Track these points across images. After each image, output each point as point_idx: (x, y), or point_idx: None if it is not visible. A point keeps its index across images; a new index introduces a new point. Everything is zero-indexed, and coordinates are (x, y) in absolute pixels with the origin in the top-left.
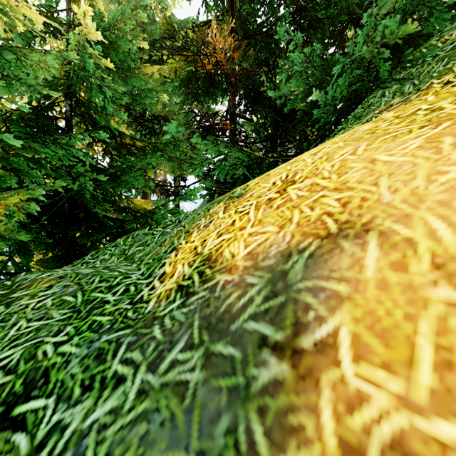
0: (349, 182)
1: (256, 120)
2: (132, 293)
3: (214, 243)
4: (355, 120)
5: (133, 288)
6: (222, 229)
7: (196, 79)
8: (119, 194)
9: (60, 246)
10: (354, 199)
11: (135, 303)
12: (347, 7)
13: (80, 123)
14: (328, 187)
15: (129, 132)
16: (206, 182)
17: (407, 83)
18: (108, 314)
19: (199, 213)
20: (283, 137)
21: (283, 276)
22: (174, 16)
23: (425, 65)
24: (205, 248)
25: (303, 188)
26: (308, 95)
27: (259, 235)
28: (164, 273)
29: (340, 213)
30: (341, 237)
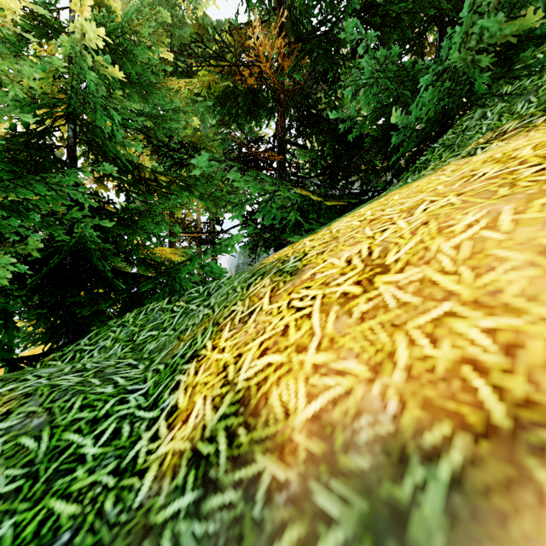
0: (504, 291)
1: (311, 146)
2: (124, 442)
3: (254, 366)
4: (445, 149)
5: (127, 430)
6: (268, 338)
7: (235, 96)
8: (136, 244)
9: (57, 315)
10: (530, 342)
11: (121, 474)
12: (430, 2)
13: (88, 152)
14: (459, 295)
15: (153, 162)
16: (247, 228)
17: (518, 100)
18: (75, 497)
19: (235, 288)
20: (346, 171)
21: (398, 526)
22: (210, 18)
23: (544, 76)
24: (240, 373)
25: (405, 285)
26: (380, 115)
27: (333, 376)
28: (175, 406)
29: (505, 371)
30: (527, 449)
